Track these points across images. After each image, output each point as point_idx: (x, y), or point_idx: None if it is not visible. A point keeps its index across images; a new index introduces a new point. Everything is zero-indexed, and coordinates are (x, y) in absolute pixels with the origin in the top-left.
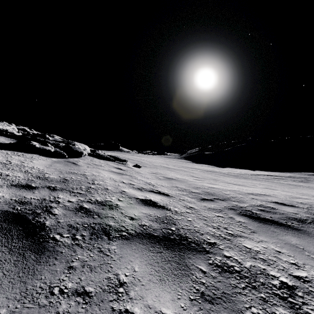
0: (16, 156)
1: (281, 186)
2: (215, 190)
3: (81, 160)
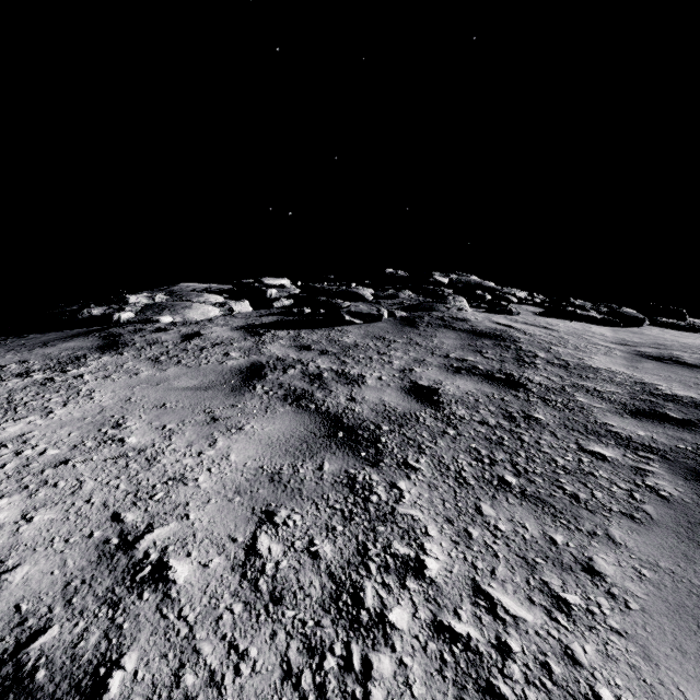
0: (568, 323)
1: None
2: None
3: (645, 330)
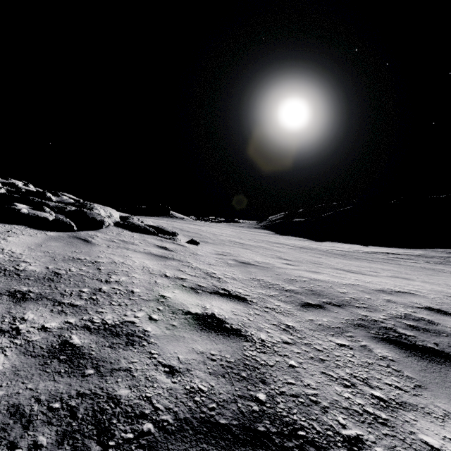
0: None
1: (415, 272)
2: (322, 284)
3: (101, 233)
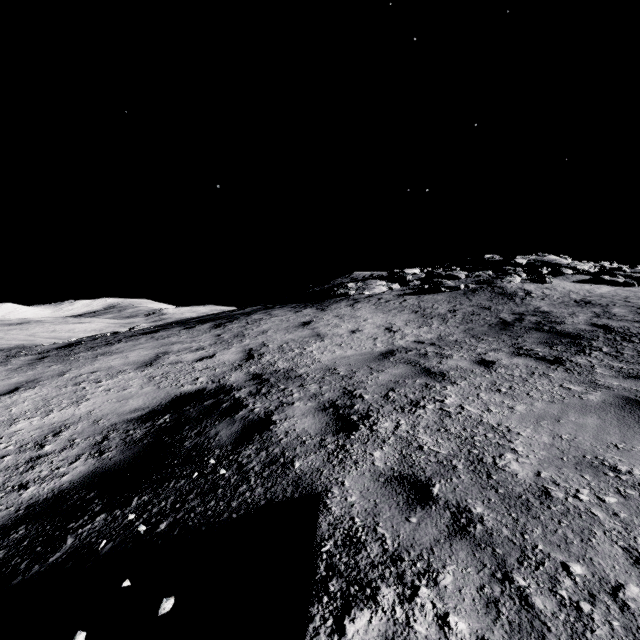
0: (587, 286)
1: None
2: None
3: None
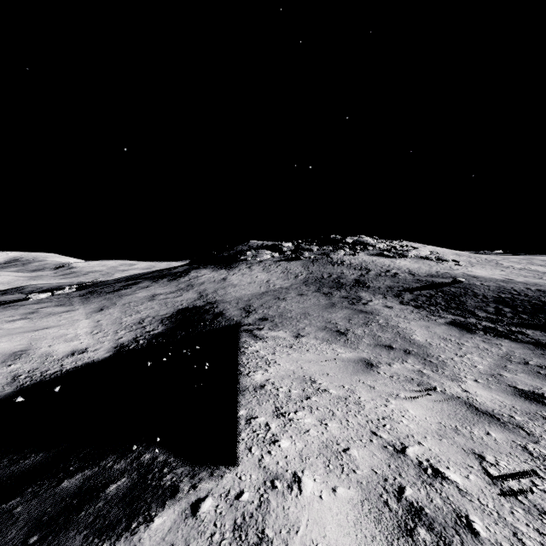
0: (375, 258)
1: None
2: (458, 273)
3: (405, 260)
